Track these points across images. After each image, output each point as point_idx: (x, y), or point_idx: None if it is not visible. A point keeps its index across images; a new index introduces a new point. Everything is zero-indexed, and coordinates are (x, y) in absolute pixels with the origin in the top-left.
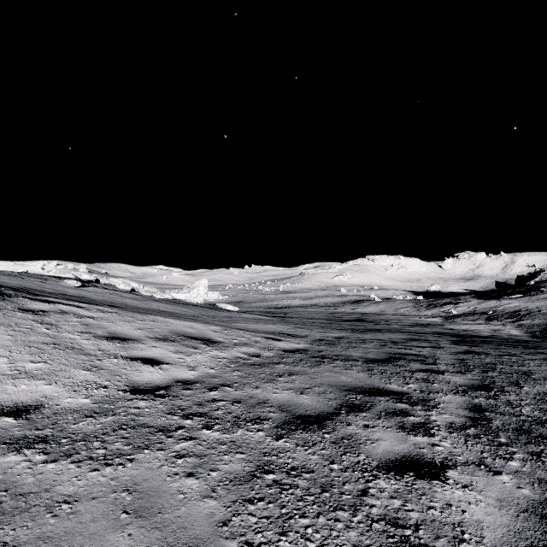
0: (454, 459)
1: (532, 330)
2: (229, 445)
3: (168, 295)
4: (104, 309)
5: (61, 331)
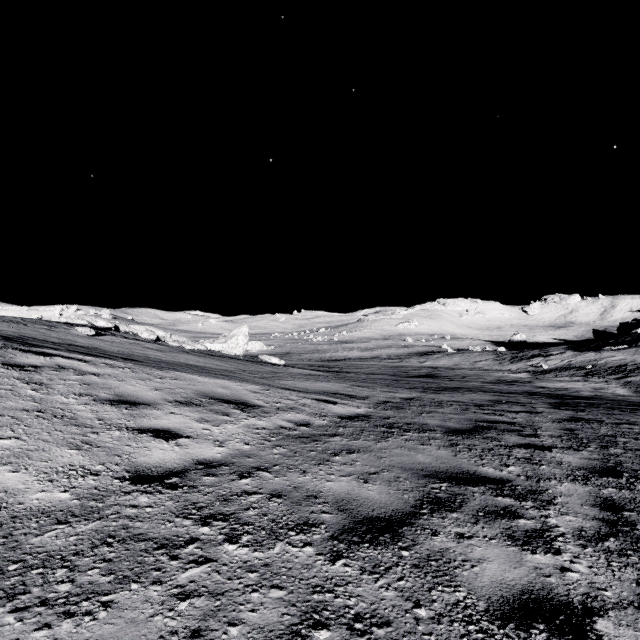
0: (600, 596)
1: None
2: (261, 573)
3: (201, 345)
4: (115, 364)
5: (52, 392)
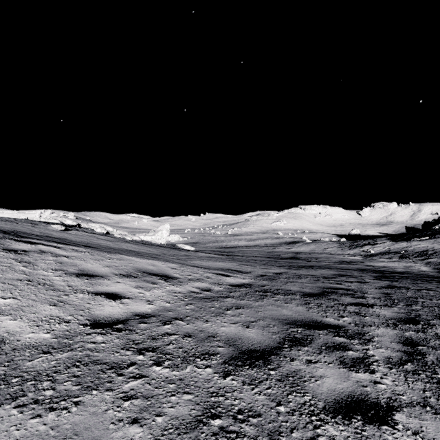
0: (398, 399)
1: (439, 267)
2: (177, 384)
3: (137, 237)
4: (79, 249)
5: (36, 268)
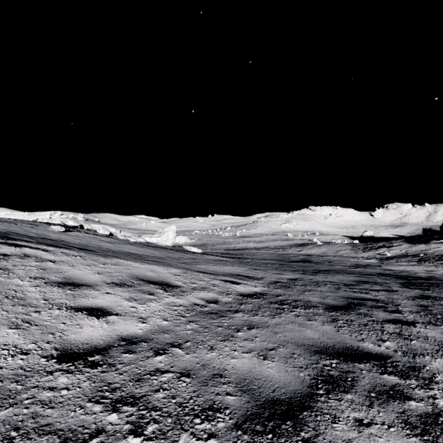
0: None
1: None
2: None
3: (141, 239)
4: (70, 253)
5: (11, 276)
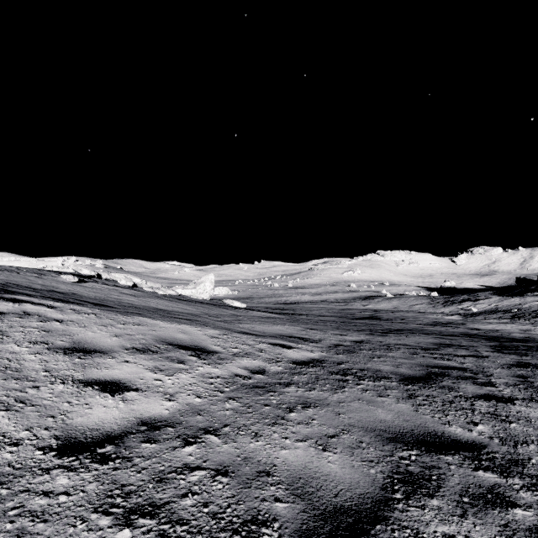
0: None
1: None
2: None
3: (172, 291)
4: (82, 310)
5: (6, 341)
